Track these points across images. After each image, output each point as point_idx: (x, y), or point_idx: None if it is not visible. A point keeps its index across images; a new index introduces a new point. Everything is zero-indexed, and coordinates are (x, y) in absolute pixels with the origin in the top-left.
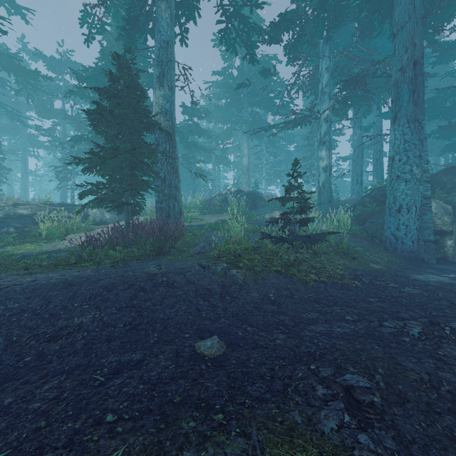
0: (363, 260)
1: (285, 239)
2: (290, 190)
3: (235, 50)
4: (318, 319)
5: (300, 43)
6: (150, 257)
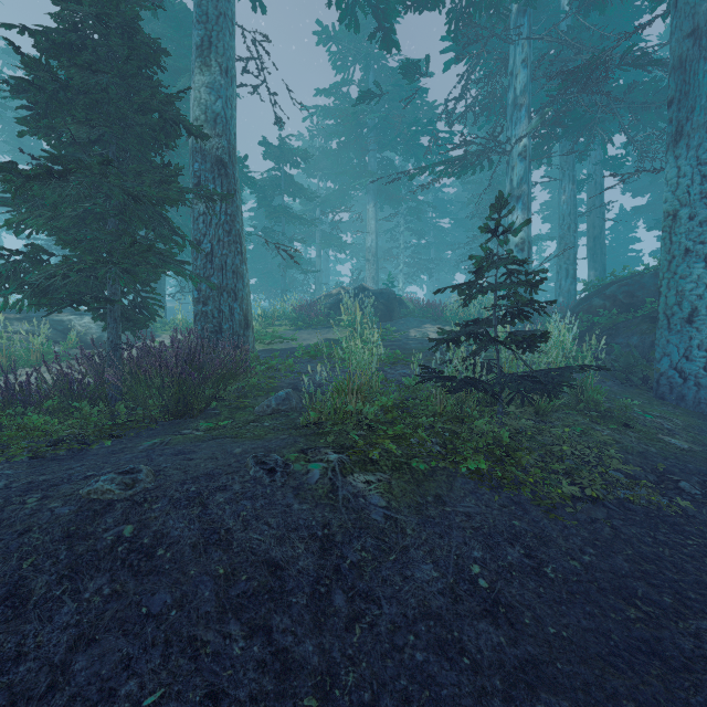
0: (639, 427)
1: (479, 382)
2: (485, 268)
3: (355, 22)
4: (675, 702)
5: (477, 6)
6: (160, 424)
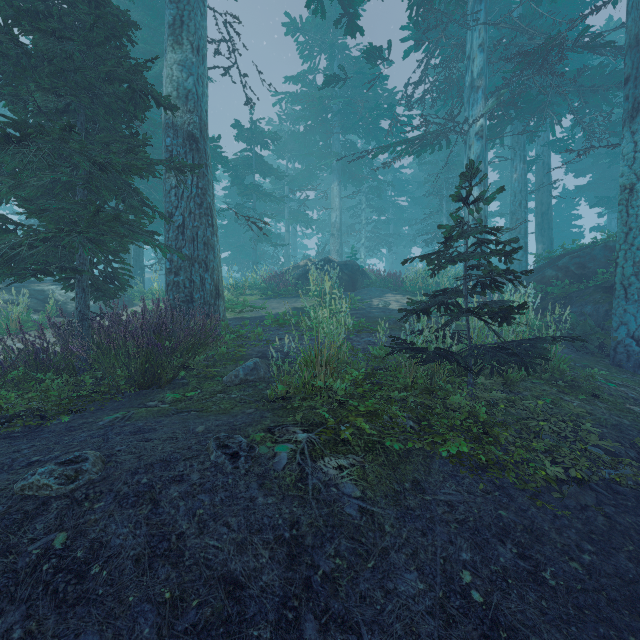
0: (605, 396)
1: (451, 354)
2: (455, 238)
3: (322, 7)
4: None
5: None
6: (127, 395)
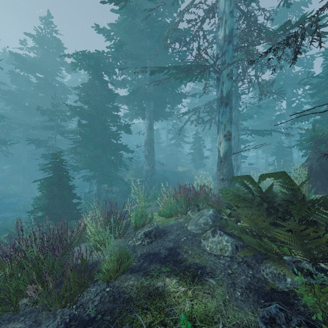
0: None
1: None
2: None
3: None
4: None
5: None
6: None
